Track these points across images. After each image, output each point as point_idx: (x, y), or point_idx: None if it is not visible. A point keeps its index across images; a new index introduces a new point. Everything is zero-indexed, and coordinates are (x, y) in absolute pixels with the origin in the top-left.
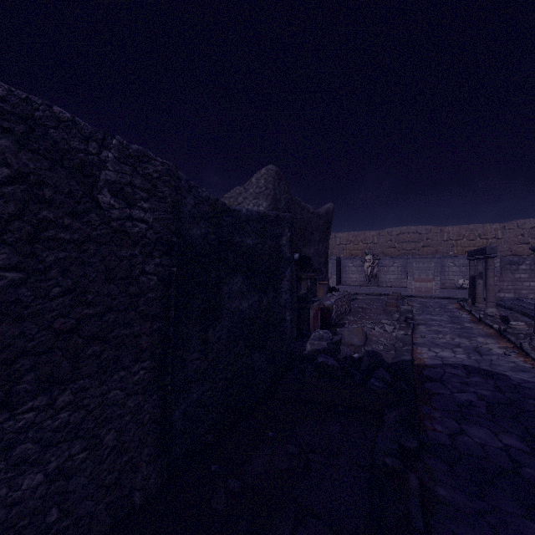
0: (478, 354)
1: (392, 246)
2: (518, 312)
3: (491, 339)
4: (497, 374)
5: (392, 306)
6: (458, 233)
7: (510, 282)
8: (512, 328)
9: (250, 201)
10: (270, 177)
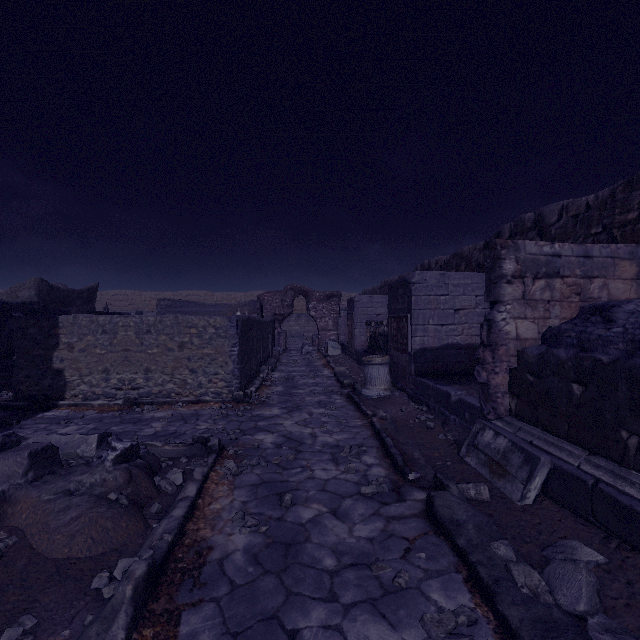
0: None
1: None
2: None
3: None
4: None
5: None
6: (222, 297)
7: None
8: None
9: (26, 290)
10: (36, 282)
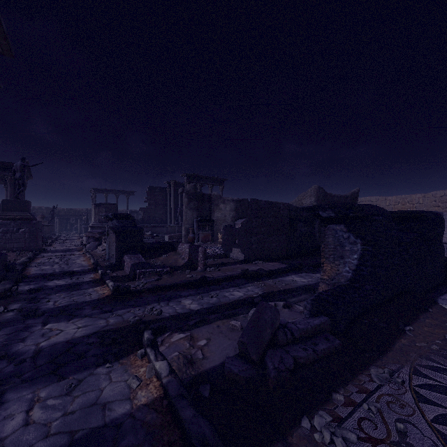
0: None
1: (436, 205)
2: None
3: None
4: None
5: None
6: None
7: None
8: None
9: (308, 198)
10: (315, 189)
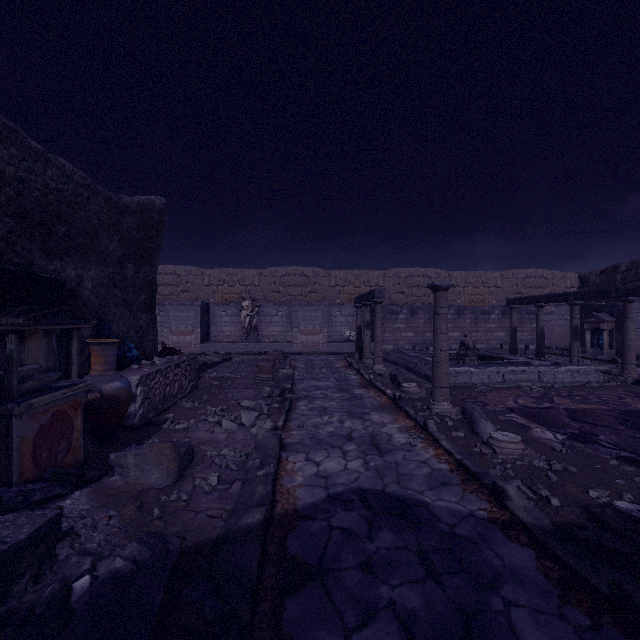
0: (378, 453)
1: (276, 290)
2: (403, 367)
3: (388, 415)
4: (415, 507)
5: (266, 372)
6: (345, 278)
7: (391, 333)
8: (405, 391)
9: None
10: None
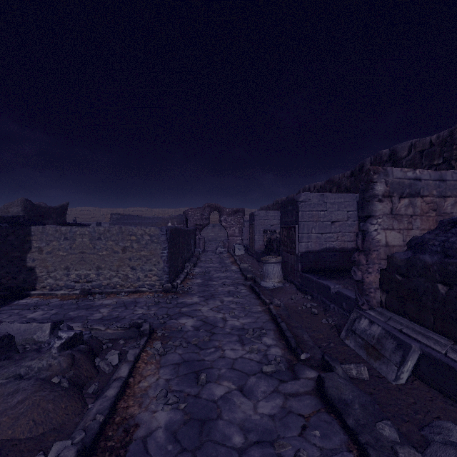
0: None
1: None
2: None
3: None
4: None
5: None
6: (158, 212)
7: None
8: None
9: (15, 207)
10: (22, 201)
